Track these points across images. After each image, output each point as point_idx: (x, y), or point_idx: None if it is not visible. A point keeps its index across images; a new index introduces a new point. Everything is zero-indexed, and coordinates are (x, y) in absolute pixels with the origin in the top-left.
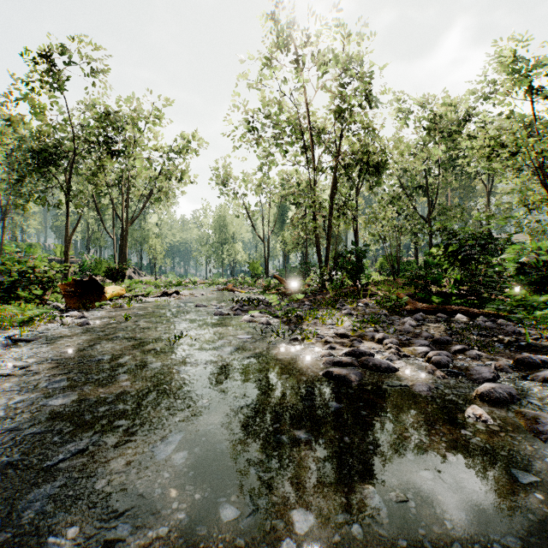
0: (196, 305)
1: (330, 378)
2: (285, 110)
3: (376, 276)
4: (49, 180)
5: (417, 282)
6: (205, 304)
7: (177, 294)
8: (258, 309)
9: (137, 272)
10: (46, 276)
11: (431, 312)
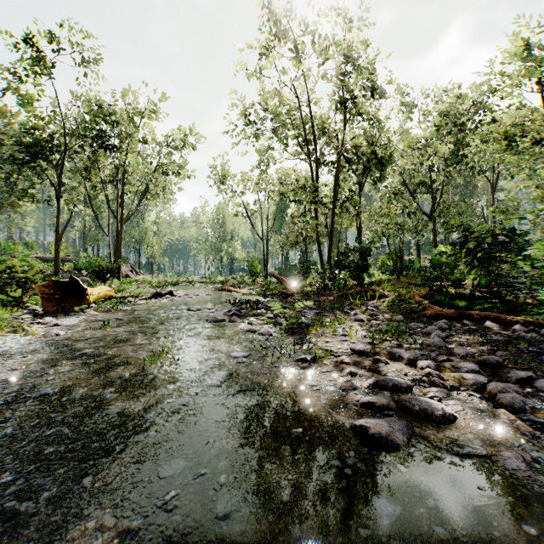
0: (188, 308)
1: (363, 437)
2: (285, 103)
3: (377, 274)
4: (39, 175)
5: (432, 283)
6: (198, 307)
7: (171, 294)
8: (256, 314)
9: (134, 271)
10: (24, 276)
11: (453, 318)
